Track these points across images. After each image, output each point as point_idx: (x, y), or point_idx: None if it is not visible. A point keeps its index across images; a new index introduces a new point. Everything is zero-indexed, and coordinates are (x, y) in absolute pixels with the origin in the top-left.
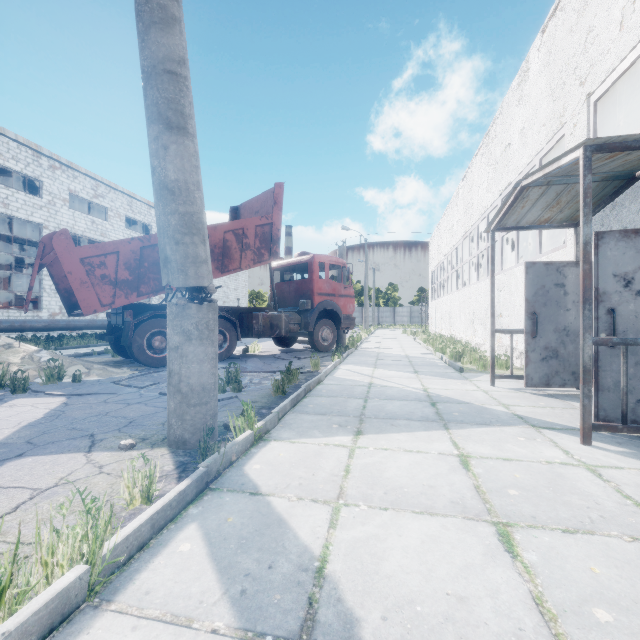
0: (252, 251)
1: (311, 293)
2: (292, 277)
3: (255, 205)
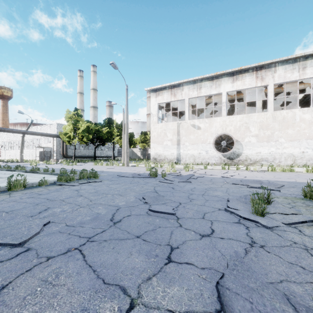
0: None
1: None
2: None
3: None
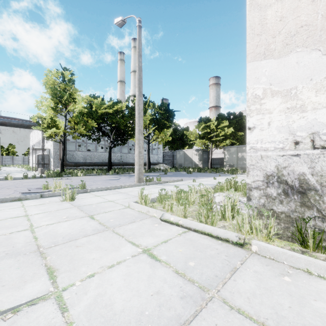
0: None
1: None
2: None
3: None
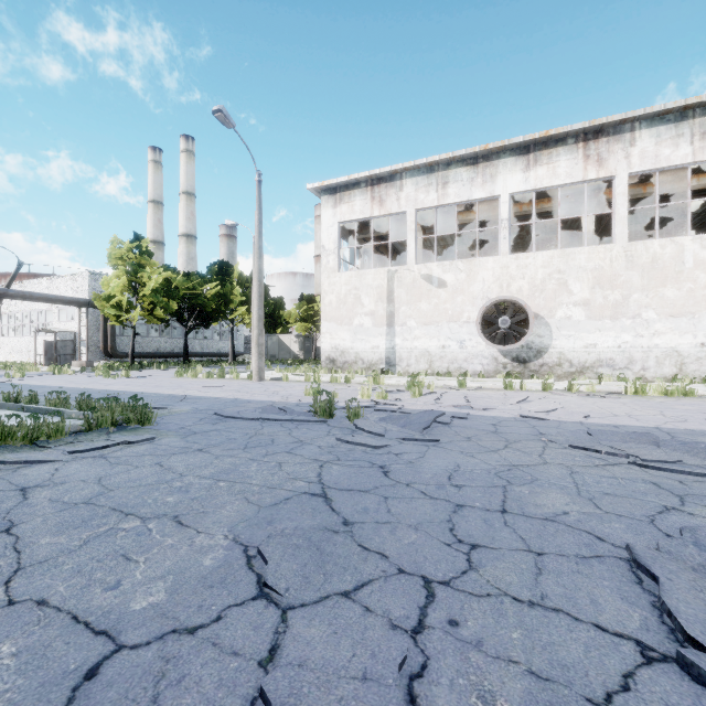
0: None
1: None
2: None
3: None
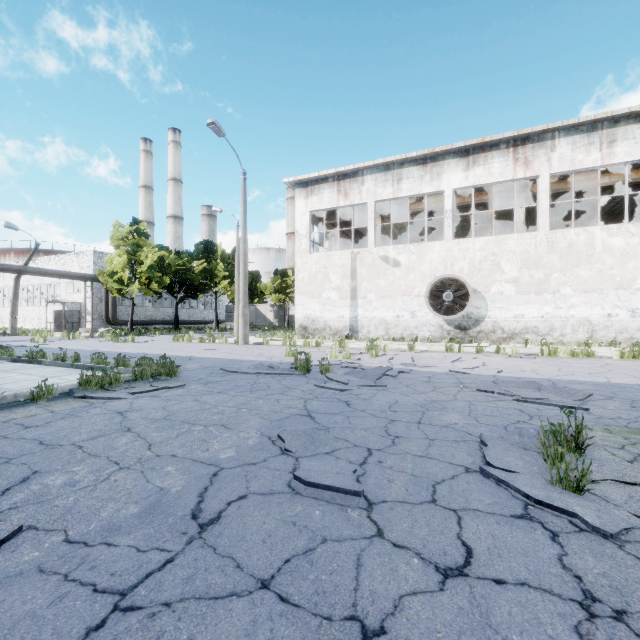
0: None
1: None
2: None
3: None
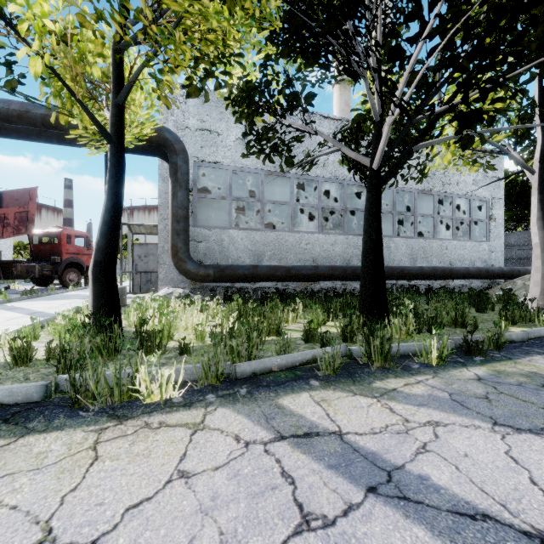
0: (12, 227)
1: (61, 252)
2: (50, 240)
3: (16, 195)
